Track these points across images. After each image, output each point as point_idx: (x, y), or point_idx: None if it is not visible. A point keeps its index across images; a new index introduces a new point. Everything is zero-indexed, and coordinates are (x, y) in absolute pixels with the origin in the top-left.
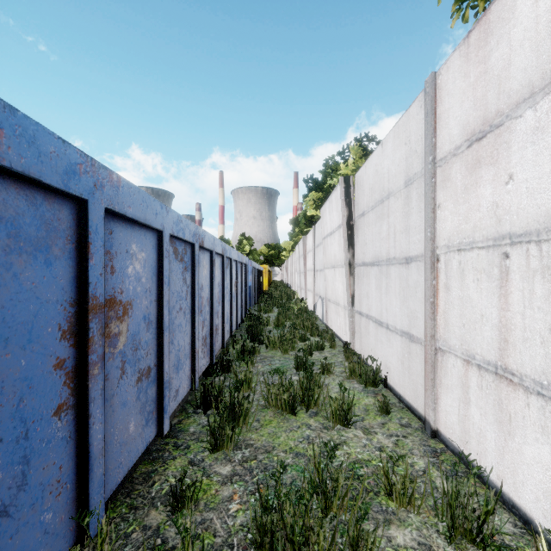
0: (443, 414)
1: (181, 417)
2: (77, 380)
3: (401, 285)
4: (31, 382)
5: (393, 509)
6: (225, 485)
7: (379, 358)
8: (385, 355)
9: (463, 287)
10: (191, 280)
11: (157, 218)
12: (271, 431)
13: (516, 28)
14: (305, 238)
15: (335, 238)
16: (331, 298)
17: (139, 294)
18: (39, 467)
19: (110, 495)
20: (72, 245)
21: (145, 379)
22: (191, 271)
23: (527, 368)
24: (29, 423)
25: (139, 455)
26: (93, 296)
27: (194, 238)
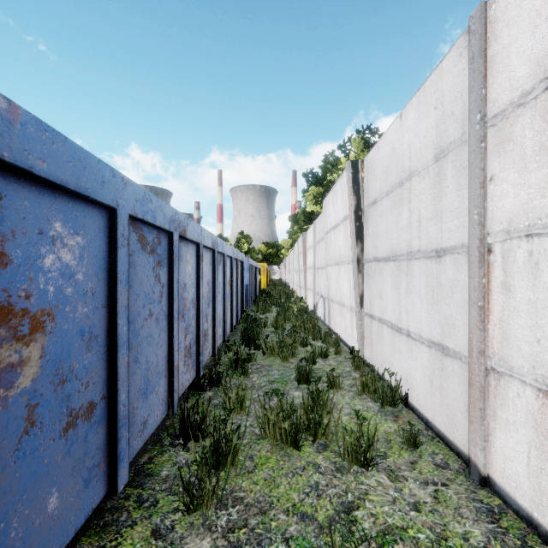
0: (500, 458)
1: (153, 453)
2: None
3: (429, 284)
4: None
5: None
6: None
7: (396, 370)
8: (405, 368)
9: (537, 288)
10: (168, 277)
11: (106, 189)
12: (268, 476)
13: None
14: (304, 234)
15: (340, 232)
16: (334, 298)
17: (71, 298)
18: None
19: None
20: None
21: (82, 421)
22: (168, 267)
23: None
24: None
25: (69, 538)
26: None
27: (171, 224)
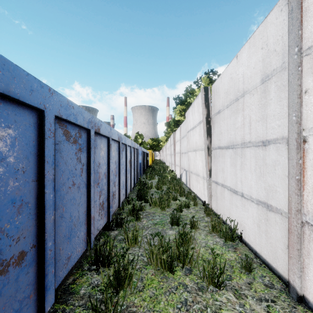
0: None
1: (76, 276)
2: None
3: (257, 163)
4: None
5: None
6: None
7: (234, 218)
8: (240, 217)
9: None
10: (87, 159)
11: (34, 95)
12: (152, 294)
13: None
14: (174, 133)
15: (196, 131)
16: (192, 171)
17: (2, 176)
18: None
19: None
20: None
21: (13, 267)
22: (87, 152)
23: None
24: None
25: None
26: None
27: (89, 124)
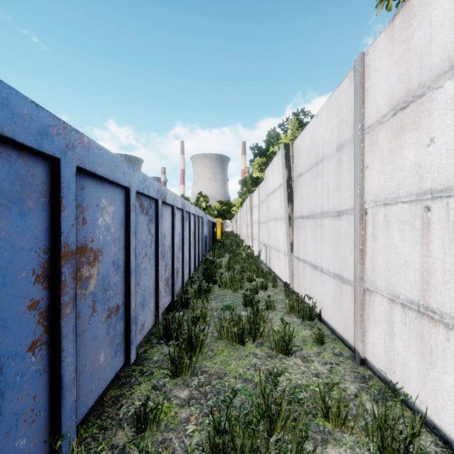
0: (371, 345)
1: (146, 347)
2: (50, 319)
3: (333, 234)
4: (5, 322)
5: (329, 429)
6: (183, 407)
7: (314, 296)
8: (319, 294)
9: (388, 237)
10: (155, 230)
11: (125, 176)
12: (223, 360)
13: (436, 10)
14: (251, 195)
15: (277, 196)
16: (273, 245)
17: (109, 243)
18: (13, 399)
19: (82, 418)
20: (46, 199)
21: (113, 316)
22: (155, 223)
23: (447, 307)
24: (4, 359)
25: (108, 381)
26: (65, 244)
27: (157, 194)
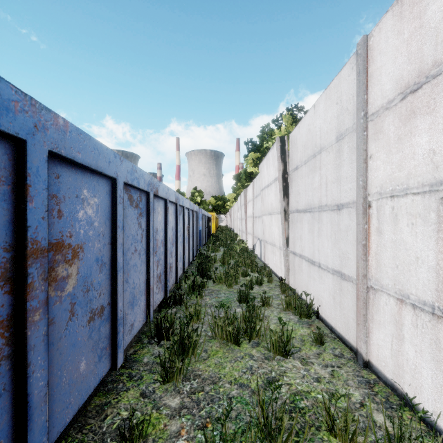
0: (375, 347)
1: (136, 348)
2: (13, 328)
3: (333, 229)
4: None
5: None
6: (174, 418)
7: (311, 293)
8: (317, 291)
9: (396, 231)
10: (146, 224)
11: (111, 166)
12: (217, 362)
13: None
14: (245, 190)
15: (272, 190)
16: (268, 240)
17: (91, 238)
18: None
19: (58, 436)
20: (8, 187)
21: (97, 318)
22: (146, 217)
23: None
24: None
25: (90, 391)
26: (33, 240)
27: (148, 187)
